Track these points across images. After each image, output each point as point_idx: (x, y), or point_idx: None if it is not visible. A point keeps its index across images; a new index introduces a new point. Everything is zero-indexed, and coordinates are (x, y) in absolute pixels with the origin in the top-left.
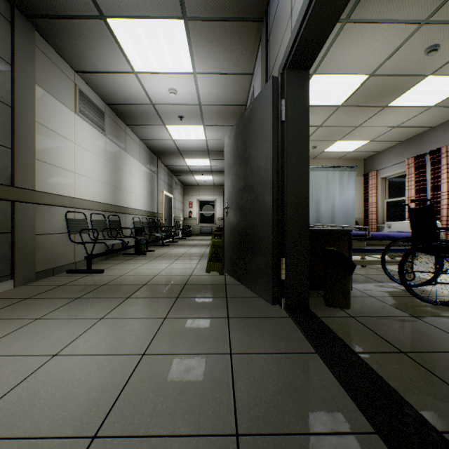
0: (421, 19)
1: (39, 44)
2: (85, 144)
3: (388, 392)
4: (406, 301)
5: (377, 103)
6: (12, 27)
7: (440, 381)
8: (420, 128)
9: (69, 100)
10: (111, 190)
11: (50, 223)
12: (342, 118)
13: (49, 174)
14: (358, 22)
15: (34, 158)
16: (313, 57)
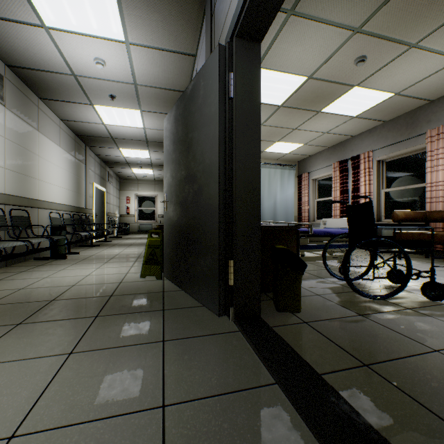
0: (355, 27)
1: None
2: None
3: (374, 440)
4: (349, 297)
5: (313, 107)
6: None
7: (415, 403)
8: (344, 136)
9: None
10: (15, 177)
11: None
12: (282, 119)
13: None
14: (302, 16)
15: None
16: (266, 25)
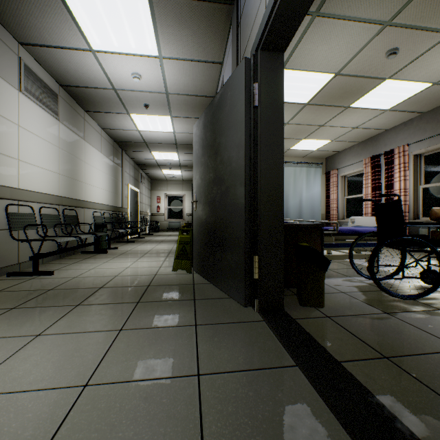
0: (385, 21)
1: None
2: (33, 128)
3: (385, 417)
4: (376, 296)
5: (340, 103)
6: None
7: (432, 392)
8: (376, 130)
9: (11, 75)
10: (67, 181)
11: None
12: (308, 117)
13: None
14: (327, 16)
15: None
16: (289, 37)
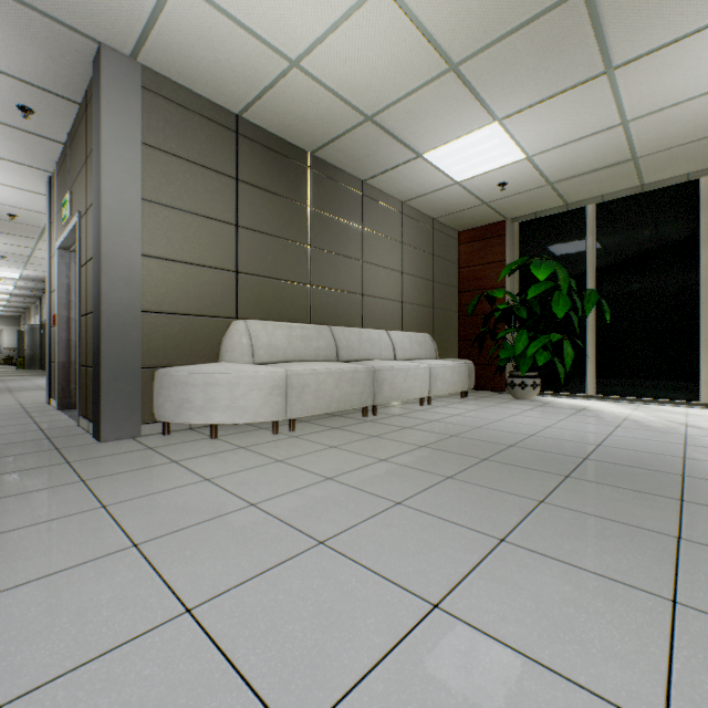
0: None
1: None
2: None
3: None
4: None
5: None
6: None
7: None
8: None
9: None
10: None
11: None
12: None
13: None
14: None
15: None
16: None
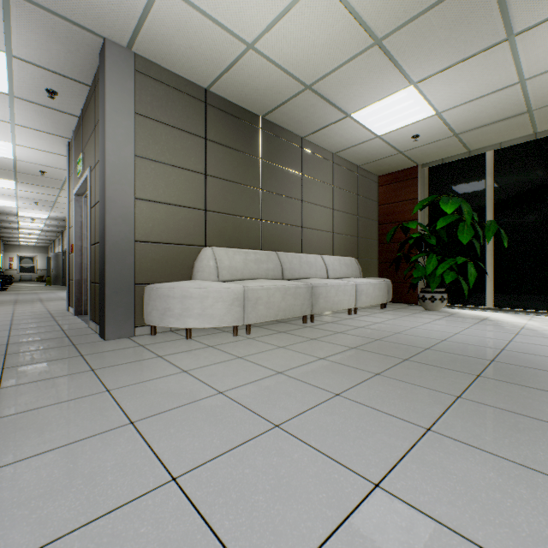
0: None
1: None
2: None
3: None
4: None
5: None
6: None
7: None
8: None
9: None
10: None
11: None
12: None
13: None
14: None
15: None
16: None
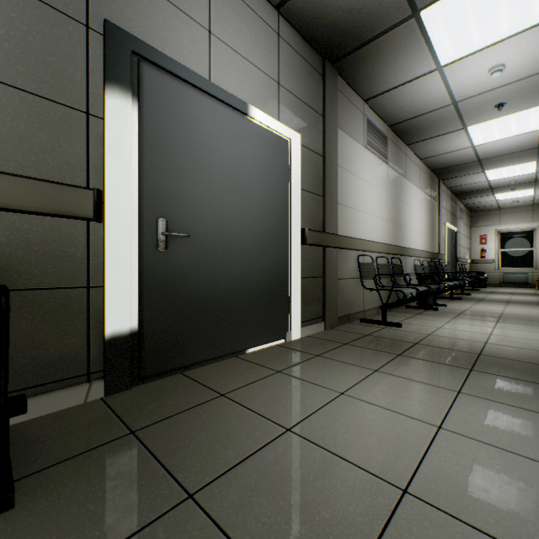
0: None
1: (339, 86)
2: (371, 179)
3: None
4: None
5: None
6: (323, 79)
7: None
8: None
9: (359, 134)
10: (392, 228)
11: (345, 268)
12: None
13: (345, 217)
14: None
15: (336, 203)
16: None
